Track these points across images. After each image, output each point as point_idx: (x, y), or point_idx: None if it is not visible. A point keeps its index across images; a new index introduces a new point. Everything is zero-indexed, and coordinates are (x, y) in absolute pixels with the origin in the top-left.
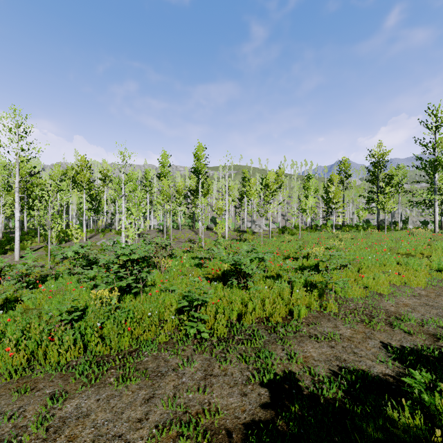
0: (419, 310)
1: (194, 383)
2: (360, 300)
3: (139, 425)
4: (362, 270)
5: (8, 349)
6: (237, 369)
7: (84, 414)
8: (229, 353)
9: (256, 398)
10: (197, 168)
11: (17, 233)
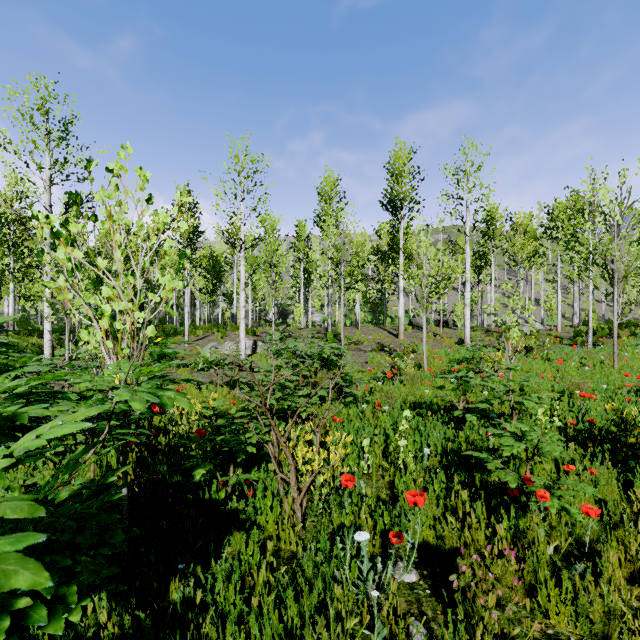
0: None
1: None
2: None
3: None
4: None
5: None
6: None
7: None
8: None
9: None
10: (396, 195)
11: (47, 326)
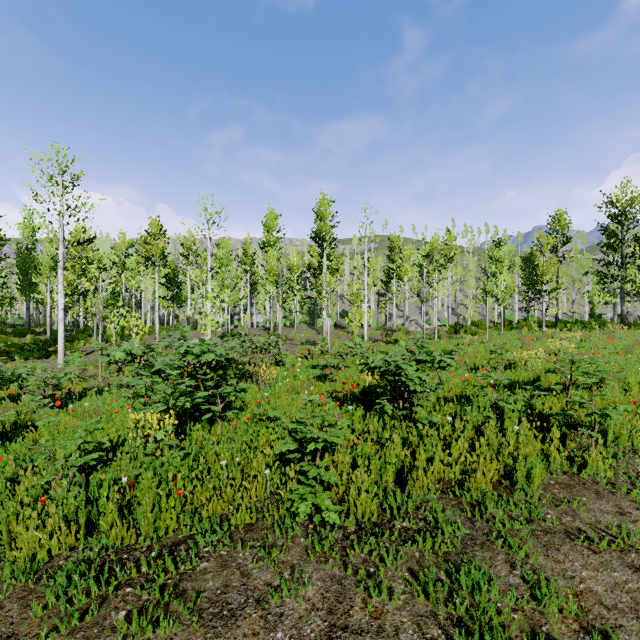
0: None
1: None
2: None
3: None
4: (631, 393)
5: None
6: (408, 615)
7: None
8: (385, 565)
9: None
10: (320, 232)
11: (61, 328)
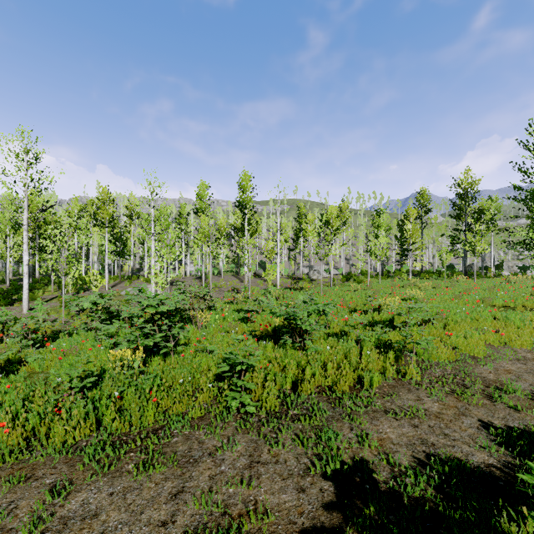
0: (525, 378)
1: (236, 472)
2: (448, 365)
3: (163, 530)
4: (449, 327)
5: (3, 425)
6: (292, 454)
7: (92, 514)
8: (281, 433)
9: (317, 495)
10: (242, 201)
11: (26, 280)
